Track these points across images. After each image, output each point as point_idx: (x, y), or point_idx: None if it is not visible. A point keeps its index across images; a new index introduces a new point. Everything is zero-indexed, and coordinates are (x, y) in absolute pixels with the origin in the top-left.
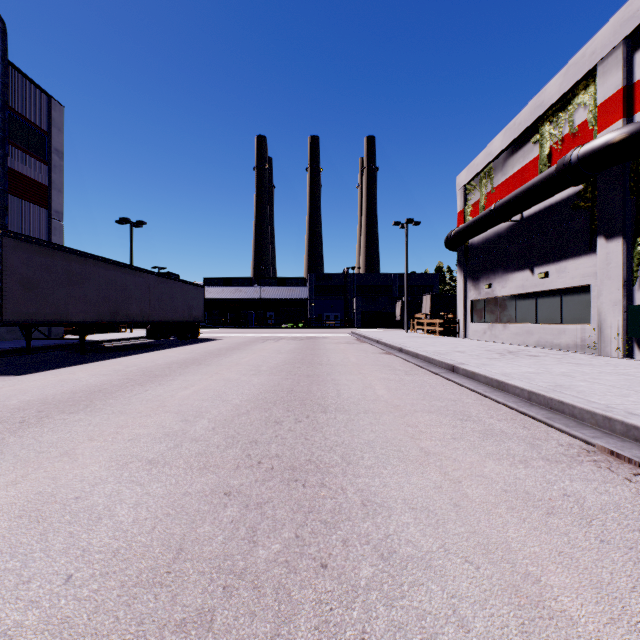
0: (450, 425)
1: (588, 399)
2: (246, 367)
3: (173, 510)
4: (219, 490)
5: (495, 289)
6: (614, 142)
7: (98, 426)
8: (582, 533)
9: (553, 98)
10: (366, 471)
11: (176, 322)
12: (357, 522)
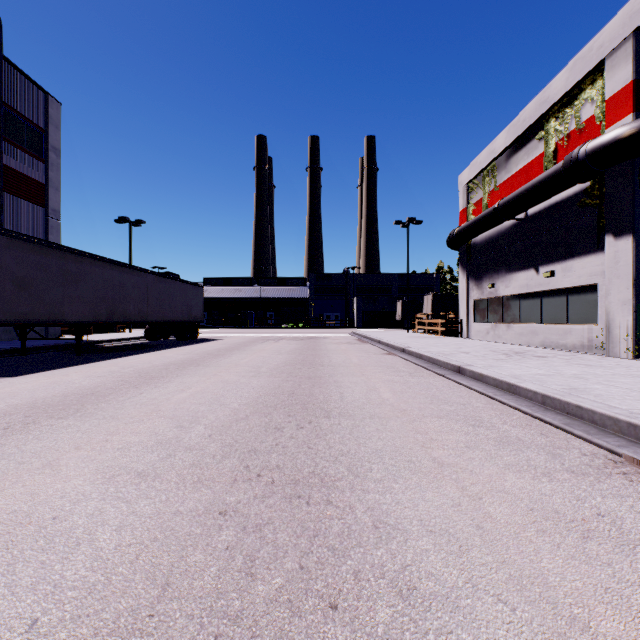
0: (462, 432)
1: (608, 404)
2: (245, 368)
3: (161, 533)
4: (214, 509)
5: (498, 288)
6: (624, 137)
7: (87, 433)
8: (627, 563)
9: (559, 93)
10: (376, 485)
11: (175, 322)
12: (369, 549)
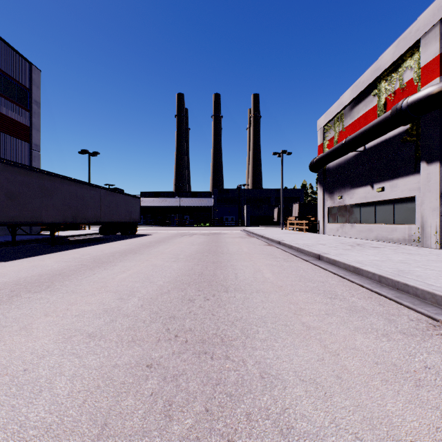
0: (322, 302)
1: (426, 282)
2: (168, 255)
3: (103, 382)
4: (142, 362)
5: (345, 199)
6: (434, 93)
7: (54, 303)
8: None
9: (388, 63)
10: (261, 344)
11: (120, 223)
12: (257, 395)
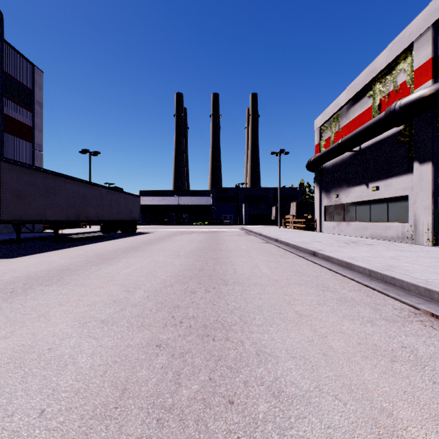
0: (315, 294)
1: (412, 276)
2: (169, 252)
3: (119, 358)
4: (152, 343)
5: (341, 198)
6: (425, 96)
7: (66, 295)
8: (419, 376)
9: (382, 66)
10: (258, 328)
11: (121, 221)
12: (253, 368)
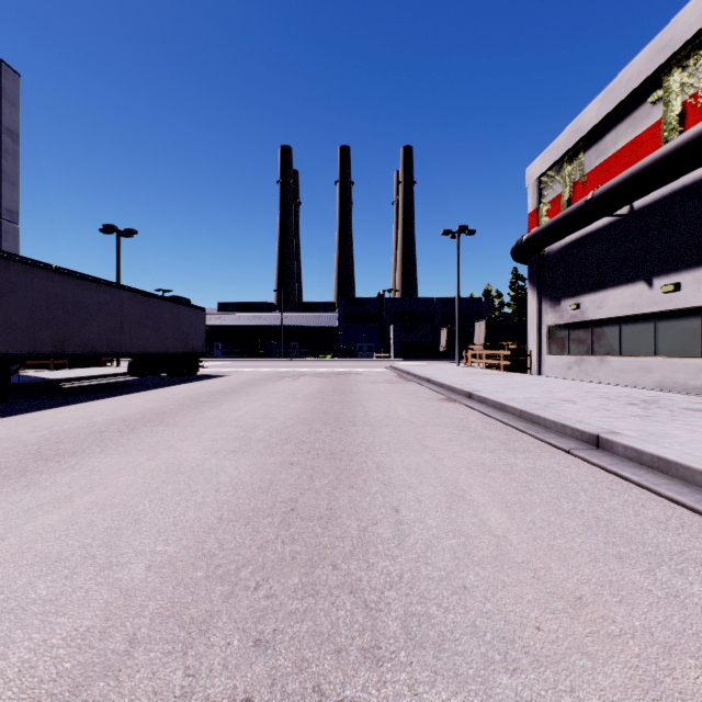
0: None
1: None
2: (230, 431)
3: None
4: None
5: (586, 310)
6: None
7: None
8: None
9: (691, 29)
10: None
11: (164, 354)
12: None
